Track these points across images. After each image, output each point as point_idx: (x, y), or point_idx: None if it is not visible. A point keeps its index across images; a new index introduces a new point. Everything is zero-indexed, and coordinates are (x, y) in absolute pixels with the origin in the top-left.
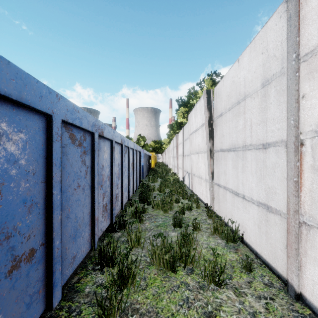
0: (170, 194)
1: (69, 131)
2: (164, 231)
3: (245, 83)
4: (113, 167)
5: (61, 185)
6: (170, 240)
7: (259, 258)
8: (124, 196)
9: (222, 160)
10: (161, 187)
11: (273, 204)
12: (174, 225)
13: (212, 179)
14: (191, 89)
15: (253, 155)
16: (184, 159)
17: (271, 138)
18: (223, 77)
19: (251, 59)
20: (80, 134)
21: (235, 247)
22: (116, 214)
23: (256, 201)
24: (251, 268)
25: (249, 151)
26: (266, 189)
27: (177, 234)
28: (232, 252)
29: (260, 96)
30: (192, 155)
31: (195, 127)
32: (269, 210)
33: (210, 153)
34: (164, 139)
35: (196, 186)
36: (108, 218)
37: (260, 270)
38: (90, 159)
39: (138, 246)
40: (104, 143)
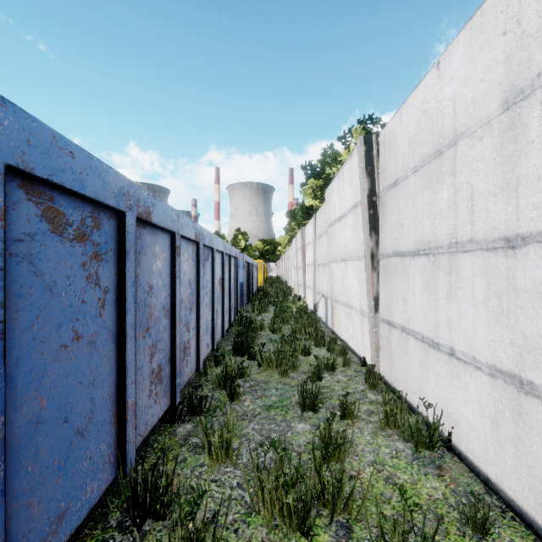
0: (292, 337)
1: (43, 201)
2: (281, 421)
3: (456, 108)
4: (177, 289)
5: (3, 343)
6: (294, 443)
7: (496, 494)
8: (204, 344)
9: (398, 274)
10: (275, 324)
11: (537, 377)
12: (302, 406)
13: (375, 311)
14: (327, 148)
15: (478, 264)
16: (317, 271)
17: (530, 223)
18: (401, 107)
19: (473, 55)
20: (83, 213)
21: (436, 462)
22: (185, 383)
23: (486, 366)
24: (487, 527)
25: (466, 254)
26: (515, 341)
27: (308, 428)
28: (431, 476)
29: (499, 130)
30: (333, 265)
31: (338, 211)
32: (526, 390)
33: (372, 260)
34: (280, 237)
35: (341, 322)
36: (165, 396)
37: (505, 529)
38: (113, 271)
39: (226, 459)
40: (154, 238)
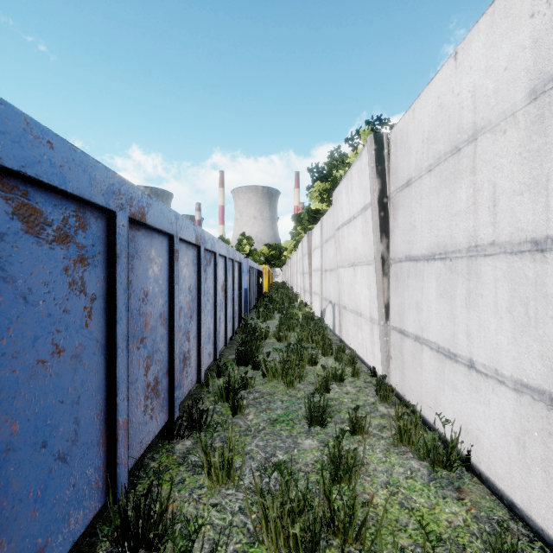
0: (298, 346)
1: (16, 196)
2: (287, 436)
3: (476, 101)
4: (175, 296)
5: None
6: (301, 462)
7: (522, 520)
8: (206, 353)
9: (410, 280)
10: (280, 331)
11: None
12: (309, 421)
13: (386, 319)
14: (334, 150)
15: (502, 269)
16: (324, 277)
17: None
18: (414, 103)
19: (495, 41)
20: (65, 212)
21: (455, 483)
22: (184, 395)
23: (510, 380)
24: None
25: (487, 258)
26: (544, 353)
27: (316, 445)
28: (450, 499)
29: (525, 122)
30: (341, 270)
31: (347, 214)
32: None
33: (383, 265)
34: (286, 241)
35: (349, 330)
36: (162, 411)
37: None
38: (102, 277)
39: (227, 480)
40: (150, 241)
